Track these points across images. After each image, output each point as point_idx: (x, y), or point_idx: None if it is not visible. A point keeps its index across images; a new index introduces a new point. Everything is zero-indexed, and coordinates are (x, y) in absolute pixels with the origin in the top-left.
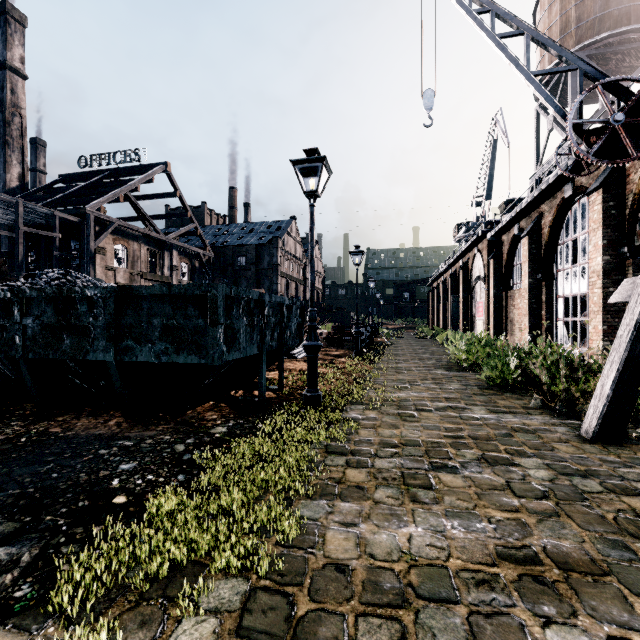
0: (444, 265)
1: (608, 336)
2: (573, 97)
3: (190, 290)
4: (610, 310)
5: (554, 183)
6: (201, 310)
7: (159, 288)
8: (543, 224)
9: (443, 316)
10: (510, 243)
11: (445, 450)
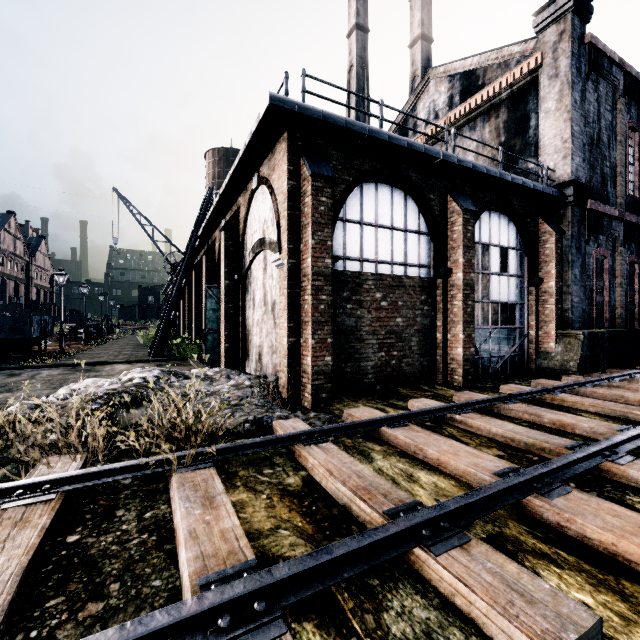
0: None
1: (189, 329)
2: None
3: (22, 318)
4: (189, 320)
5: None
6: (26, 323)
7: (9, 317)
8: None
9: None
10: None
11: (105, 356)
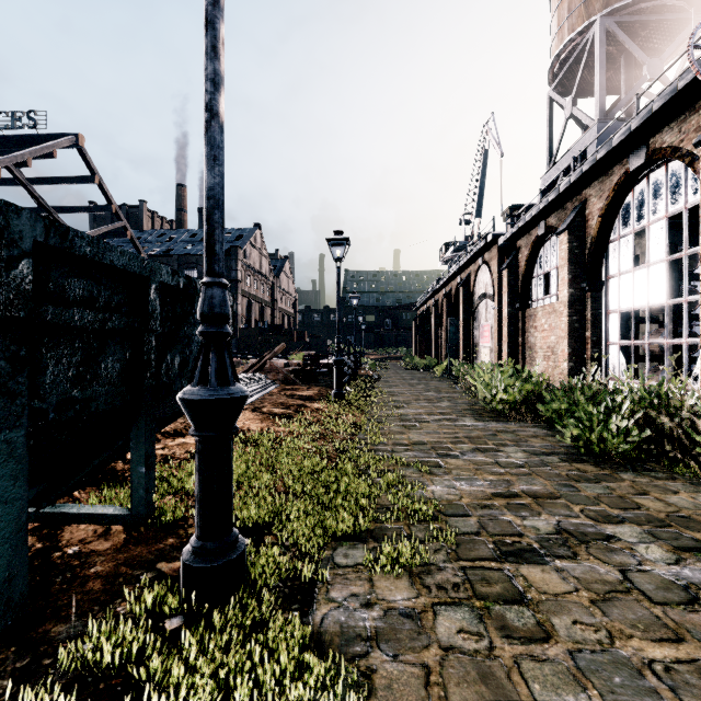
0: (436, 284)
1: None
2: (601, 72)
3: None
4: None
5: (618, 147)
6: None
7: None
8: (588, 214)
9: (435, 344)
10: (531, 248)
11: None
